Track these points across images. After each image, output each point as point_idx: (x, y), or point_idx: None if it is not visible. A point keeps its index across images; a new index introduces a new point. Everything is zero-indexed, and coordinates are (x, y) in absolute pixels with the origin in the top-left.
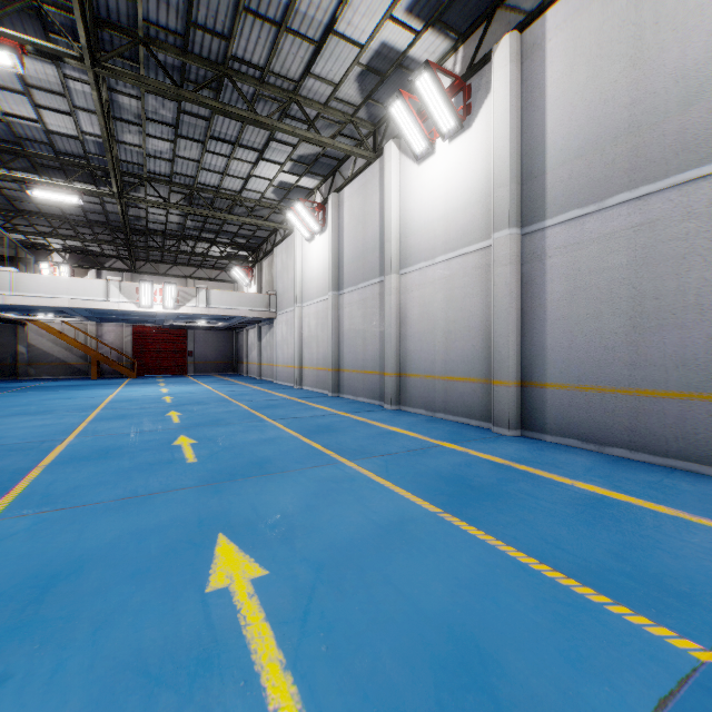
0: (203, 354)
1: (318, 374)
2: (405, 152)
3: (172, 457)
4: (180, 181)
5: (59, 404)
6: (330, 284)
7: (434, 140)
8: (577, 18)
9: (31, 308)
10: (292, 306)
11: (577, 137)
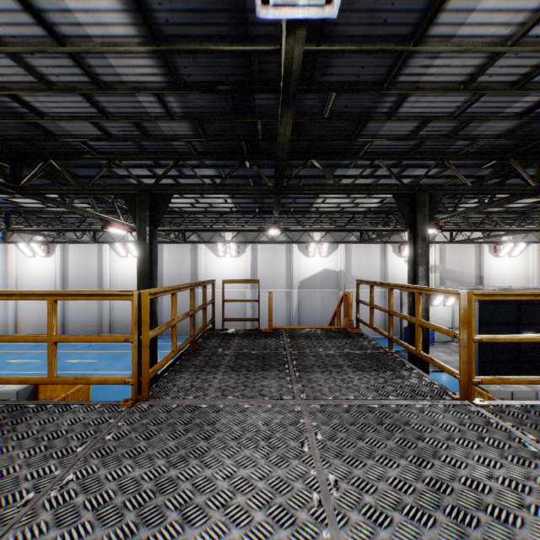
0: None
1: (41, 328)
2: (113, 250)
3: (89, 362)
4: None
5: None
6: (59, 286)
7: (128, 254)
8: (170, 251)
9: None
10: (1, 288)
11: (170, 275)
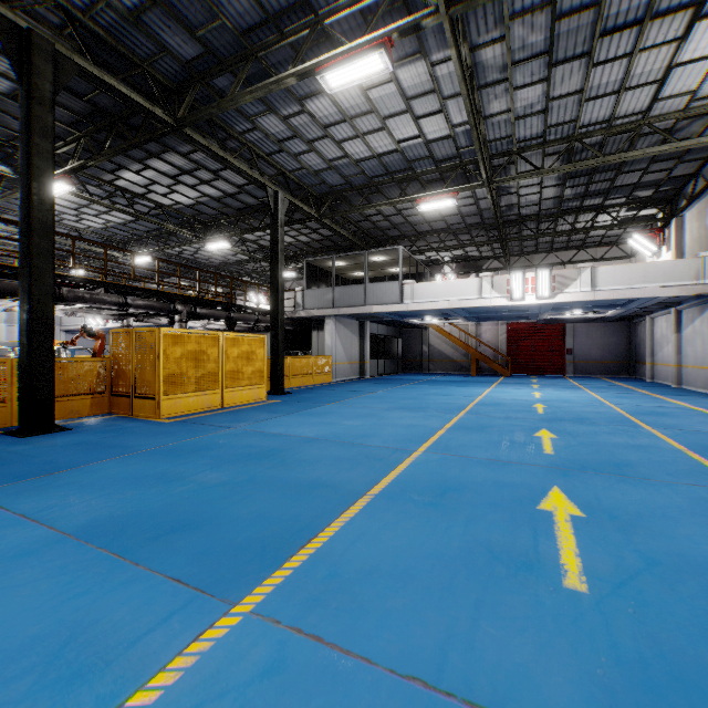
0: (584, 351)
1: None
2: None
3: (534, 550)
4: (556, 137)
5: (434, 400)
6: None
7: None
8: None
9: (425, 313)
10: None
11: None
